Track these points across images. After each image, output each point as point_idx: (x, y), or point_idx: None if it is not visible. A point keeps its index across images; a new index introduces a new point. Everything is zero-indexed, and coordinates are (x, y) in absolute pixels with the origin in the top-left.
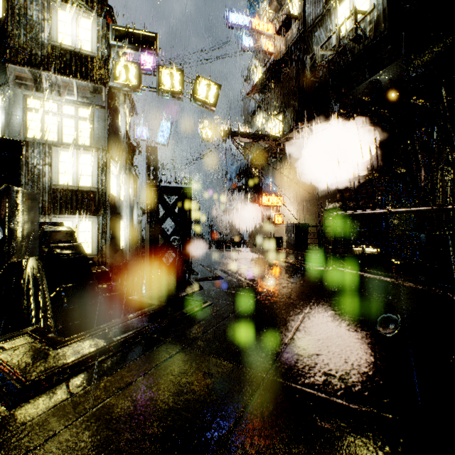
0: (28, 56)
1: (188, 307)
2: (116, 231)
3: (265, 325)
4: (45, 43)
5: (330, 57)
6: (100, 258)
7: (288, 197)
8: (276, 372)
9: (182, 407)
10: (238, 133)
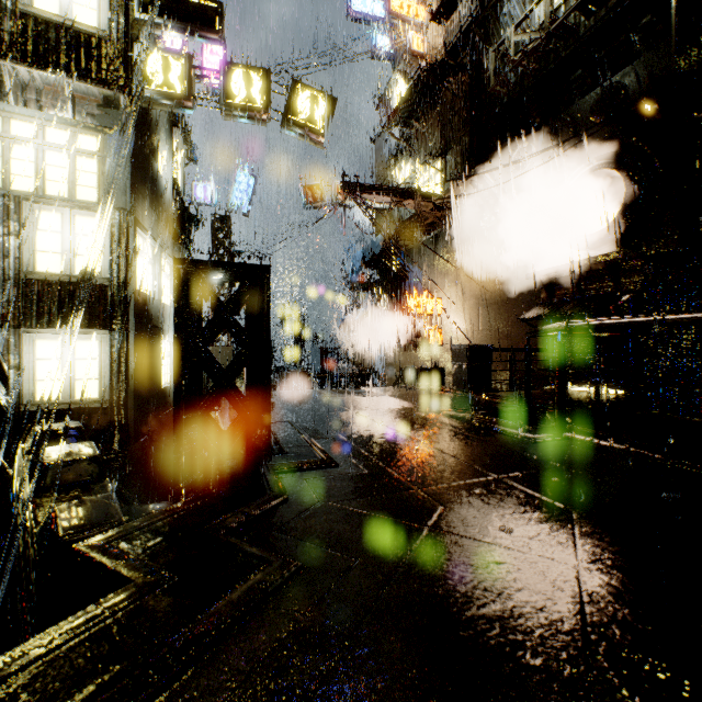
0: None
1: (223, 597)
2: (150, 358)
3: None
4: (7, 6)
5: (533, 45)
6: (115, 407)
7: (452, 299)
8: None
9: None
10: (367, 187)
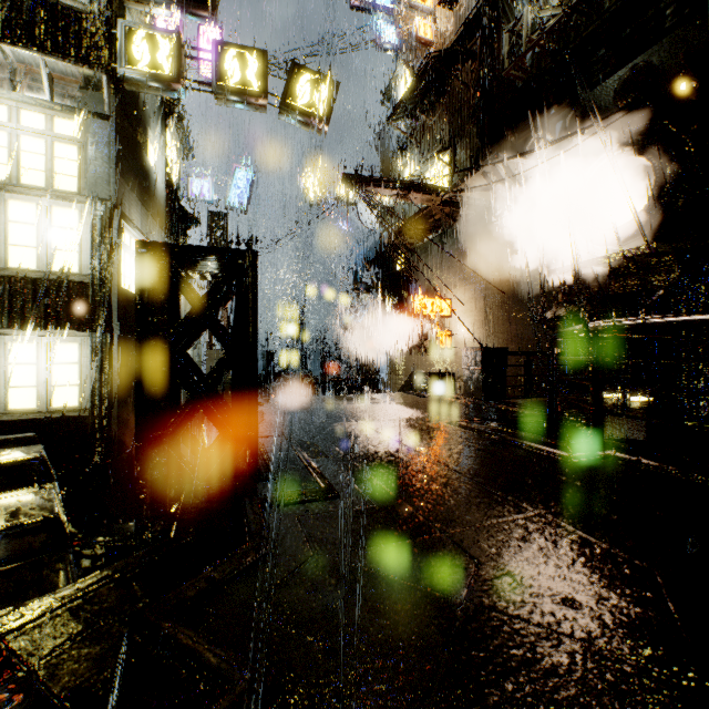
0: None
1: None
2: None
3: None
4: None
5: (552, 21)
6: (97, 416)
7: (461, 300)
8: None
9: None
10: (371, 179)
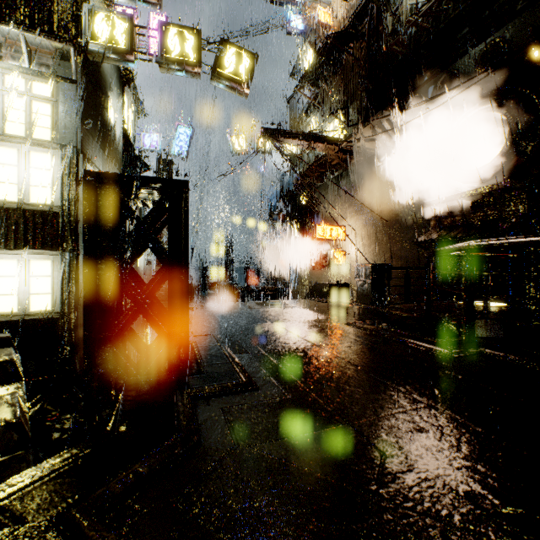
0: None
1: None
2: None
3: None
4: None
5: (427, 5)
6: (66, 318)
7: (353, 227)
8: None
9: None
10: (283, 132)
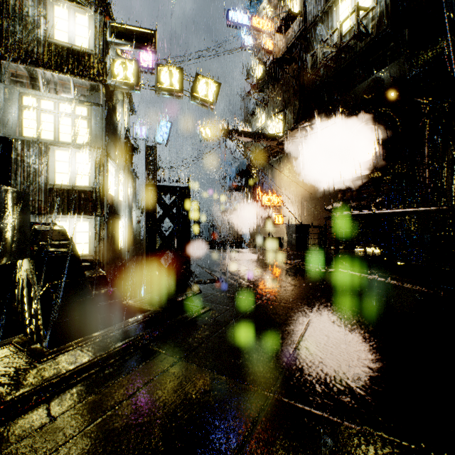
0: (24, 53)
1: (185, 313)
2: (114, 231)
3: (267, 333)
4: (41, 39)
5: (331, 55)
6: (98, 259)
7: (289, 197)
8: (281, 390)
9: (175, 434)
10: (238, 132)
